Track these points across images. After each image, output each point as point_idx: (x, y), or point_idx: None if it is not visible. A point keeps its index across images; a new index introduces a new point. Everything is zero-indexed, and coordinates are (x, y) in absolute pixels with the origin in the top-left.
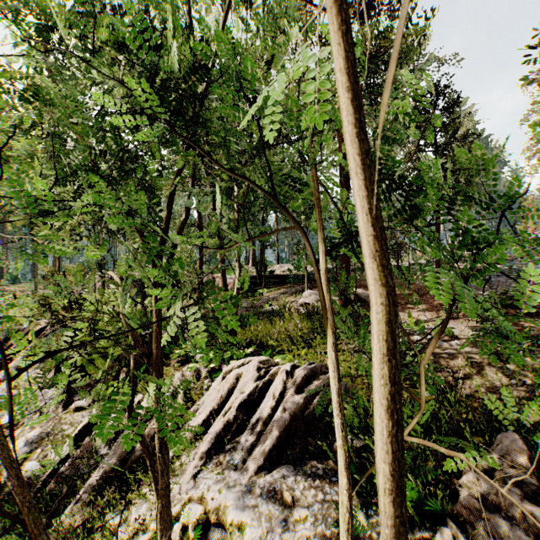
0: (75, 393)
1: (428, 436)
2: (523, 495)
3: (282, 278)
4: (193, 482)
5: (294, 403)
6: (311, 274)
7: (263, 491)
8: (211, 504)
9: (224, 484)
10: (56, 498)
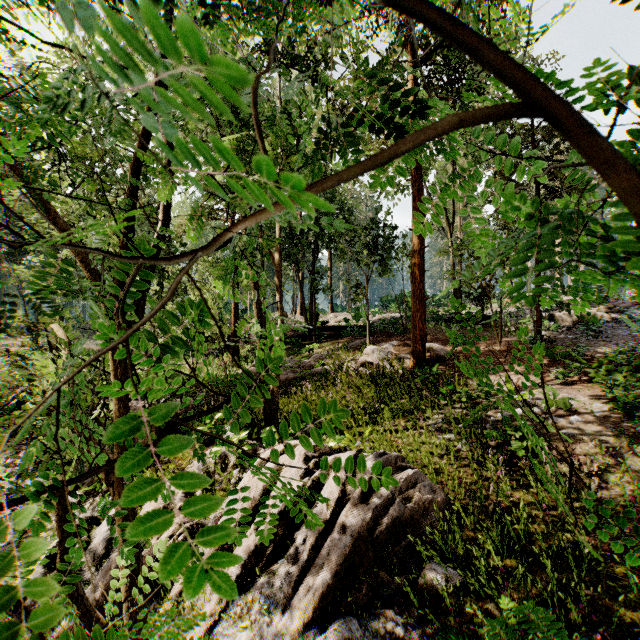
0: None
1: (560, 570)
2: None
3: (337, 330)
4: None
5: (357, 517)
6: (374, 325)
7: None
8: None
9: None
10: None
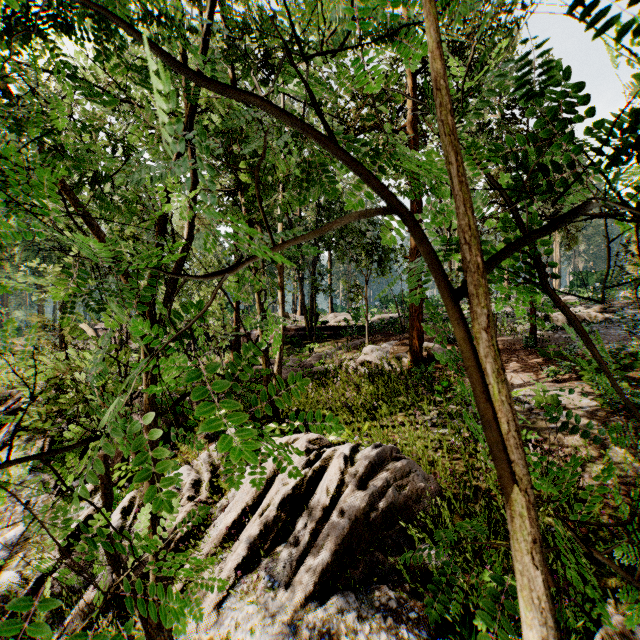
0: None
1: None
2: None
3: (337, 330)
4: (216, 614)
5: (355, 503)
6: (373, 325)
7: (313, 633)
8: None
9: (258, 620)
10: None
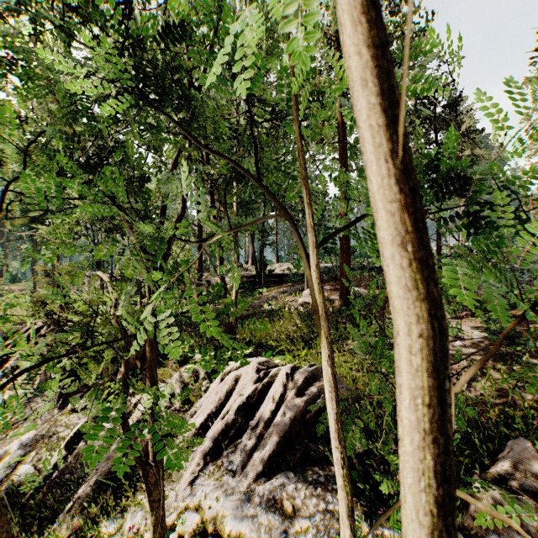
0: (71, 394)
1: None
2: (537, 507)
3: (281, 277)
4: (190, 489)
5: (294, 407)
6: None
7: (263, 499)
8: (208, 513)
9: (221, 492)
10: (50, 503)
